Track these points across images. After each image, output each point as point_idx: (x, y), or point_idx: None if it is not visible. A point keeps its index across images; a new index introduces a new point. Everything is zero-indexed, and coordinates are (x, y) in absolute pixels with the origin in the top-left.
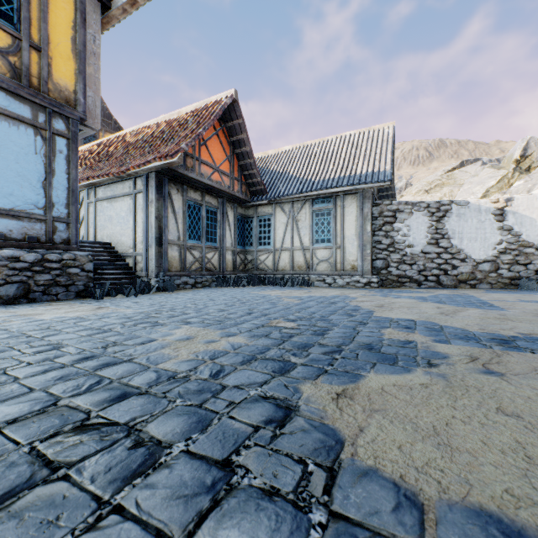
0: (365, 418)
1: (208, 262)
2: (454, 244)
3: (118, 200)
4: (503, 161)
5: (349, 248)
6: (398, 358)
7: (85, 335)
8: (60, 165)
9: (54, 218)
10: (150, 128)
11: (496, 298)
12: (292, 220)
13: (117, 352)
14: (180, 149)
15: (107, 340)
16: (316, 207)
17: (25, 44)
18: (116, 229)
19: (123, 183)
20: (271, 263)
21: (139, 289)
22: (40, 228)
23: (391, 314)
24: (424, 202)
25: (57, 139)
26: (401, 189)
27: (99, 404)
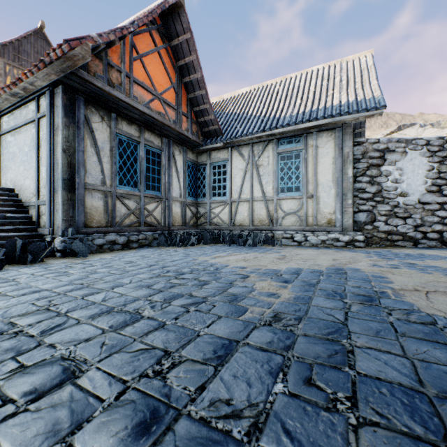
0: None
1: (148, 215)
2: None
3: (22, 131)
4: (445, 122)
5: (324, 197)
6: None
7: None
8: None
9: None
10: None
11: None
12: (251, 166)
13: None
14: (86, 36)
15: None
16: (281, 148)
17: None
18: (19, 171)
19: (26, 107)
20: (226, 217)
21: None
22: None
23: None
24: (421, 138)
25: None
26: None
27: None
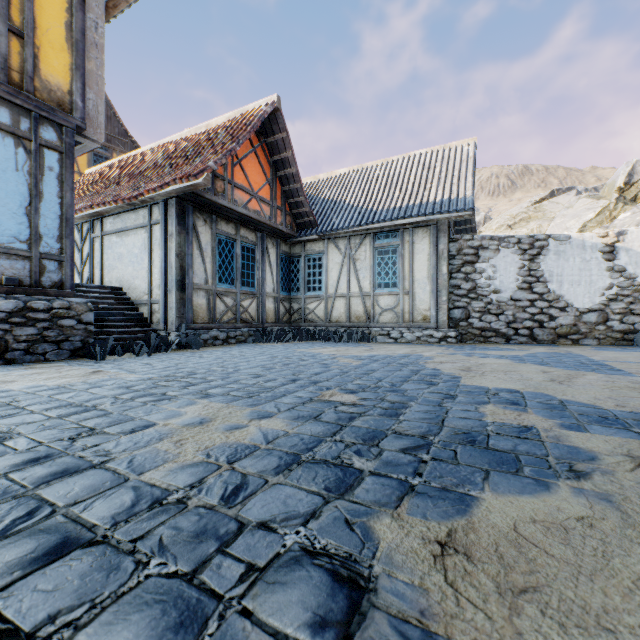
0: (507, 614)
1: (243, 312)
2: (551, 289)
3: (130, 233)
4: (604, 190)
5: (420, 294)
6: (520, 460)
7: (54, 417)
8: (49, 186)
9: (41, 254)
10: (172, 144)
11: (612, 357)
12: (348, 260)
13: (87, 448)
14: (206, 167)
15: (81, 426)
16: (378, 243)
17: (2, 28)
18: (127, 271)
19: (136, 212)
20: (322, 313)
21: (152, 346)
22: (23, 267)
23: (485, 382)
24: (513, 236)
25: (46, 153)
26: (479, 224)
27: (5, 573)
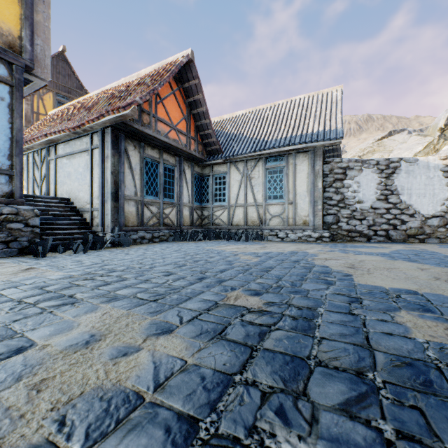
0: None
1: (165, 217)
2: (403, 200)
3: (76, 156)
4: (429, 130)
5: (300, 204)
6: None
7: None
8: (1, 113)
9: None
10: (111, 89)
11: None
12: (245, 178)
13: None
14: (133, 101)
15: None
16: (269, 165)
17: None
18: (74, 185)
19: (80, 140)
20: (226, 218)
21: (87, 245)
22: None
23: (377, 281)
24: (373, 159)
25: None
26: None
27: None
